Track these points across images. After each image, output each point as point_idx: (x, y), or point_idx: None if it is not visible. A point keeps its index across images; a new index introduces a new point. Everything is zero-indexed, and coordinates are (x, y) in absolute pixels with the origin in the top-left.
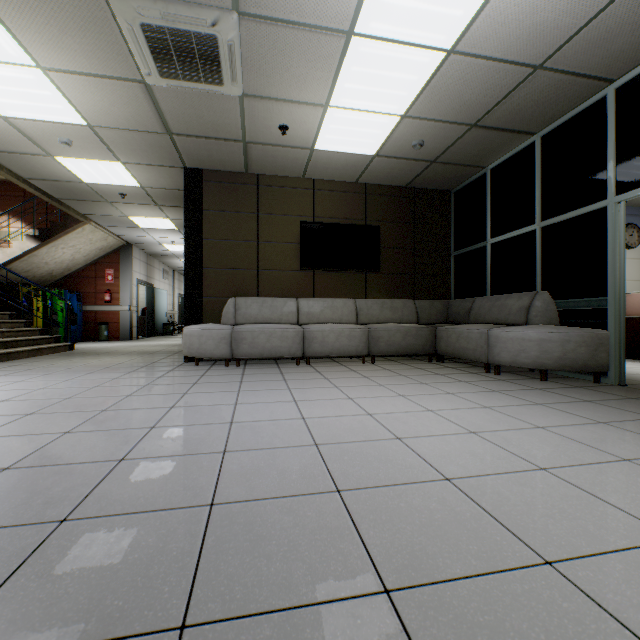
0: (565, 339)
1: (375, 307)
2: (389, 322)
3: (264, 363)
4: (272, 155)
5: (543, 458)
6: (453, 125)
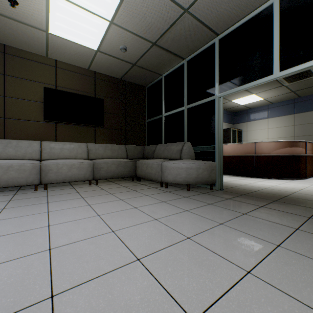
0: (198, 167)
1: (101, 149)
2: (110, 158)
3: (6, 190)
4: (11, 28)
5: (193, 293)
6: (143, 40)
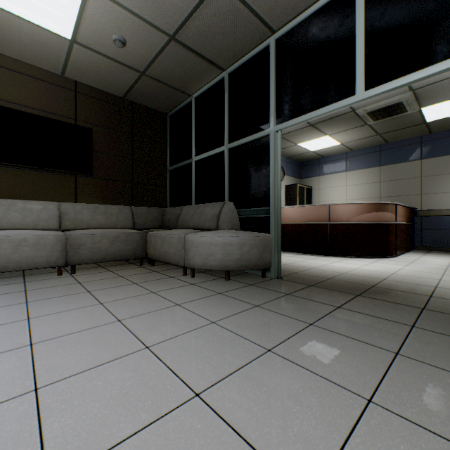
0: (243, 242)
1: (86, 212)
2: (102, 227)
3: None
4: None
5: None
6: (152, 28)
